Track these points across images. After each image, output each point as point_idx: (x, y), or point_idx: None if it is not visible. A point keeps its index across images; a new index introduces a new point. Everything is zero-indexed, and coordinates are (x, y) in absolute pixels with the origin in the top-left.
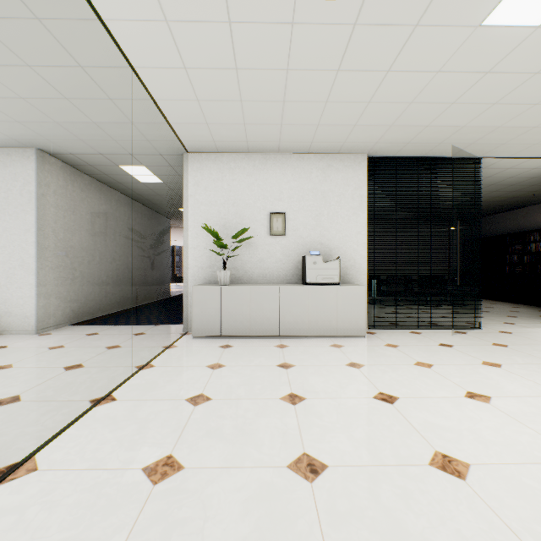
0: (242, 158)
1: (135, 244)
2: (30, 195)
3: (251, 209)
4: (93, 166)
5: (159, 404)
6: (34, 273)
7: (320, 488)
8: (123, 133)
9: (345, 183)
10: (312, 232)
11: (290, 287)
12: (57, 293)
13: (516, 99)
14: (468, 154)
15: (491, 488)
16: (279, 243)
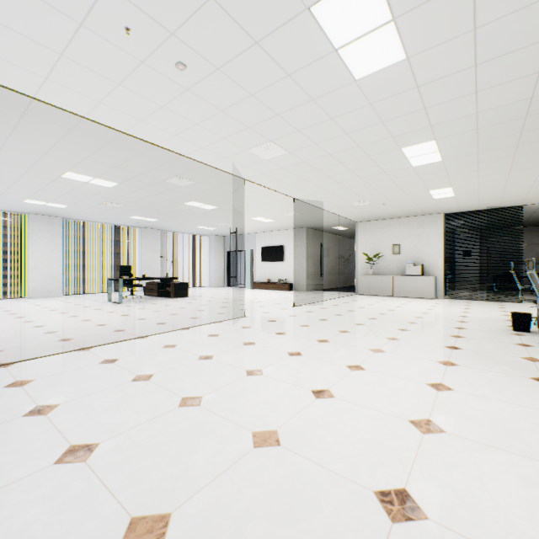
0: (380, 222)
1: (336, 256)
2: (304, 244)
3: (384, 243)
4: (322, 229)
5: (345, 300)
6: (305, 270)
7: (370, 305)
8: (334, 222)
9: (430, 228)
10: (413, 252)
11: (397, 276)
12: (311, 278)
13: (486, 199)
14: (508, 206)
15: (400, 308)
16: (396, 257)
